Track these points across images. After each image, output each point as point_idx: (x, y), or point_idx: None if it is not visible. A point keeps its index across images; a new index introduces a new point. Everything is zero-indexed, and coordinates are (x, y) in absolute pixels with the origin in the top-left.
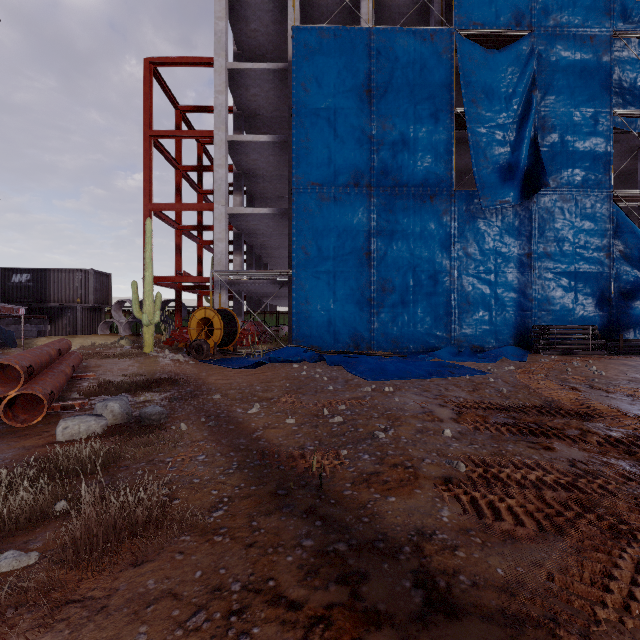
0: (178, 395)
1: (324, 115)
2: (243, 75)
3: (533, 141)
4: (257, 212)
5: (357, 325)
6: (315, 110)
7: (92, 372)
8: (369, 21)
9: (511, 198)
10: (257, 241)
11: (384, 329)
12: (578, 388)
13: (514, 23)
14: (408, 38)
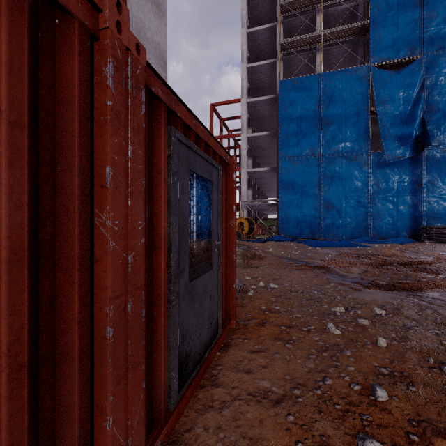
0: None
1: (295, 122)
2: (254, 103)
3: (422, 119)
4: (261, 170)
5: (313, 225)
6: (290, 120)
7: None
8: (320, 65)
9: (406, 154)
10: (259, 181)
11: (328, 228)
12: (405, 251)
13: (409, 53)
14: (342, 75)
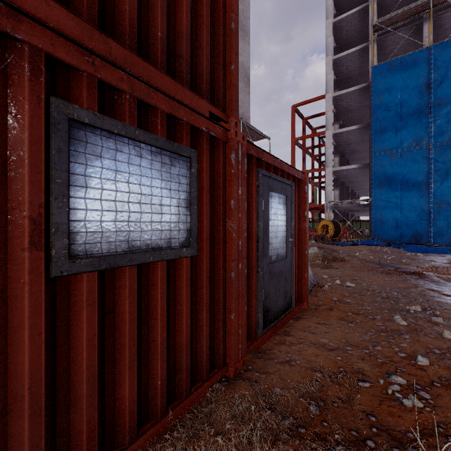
0: None
1: (393, 109)
2: (341, 96)
3: None
4: (349, 168)
5: (417, 228)
6: (387, 108)
7: None
8: (429, 36)
9: None
10: (347, 179)
11: (439, 231)
12: None
13: None
14: None
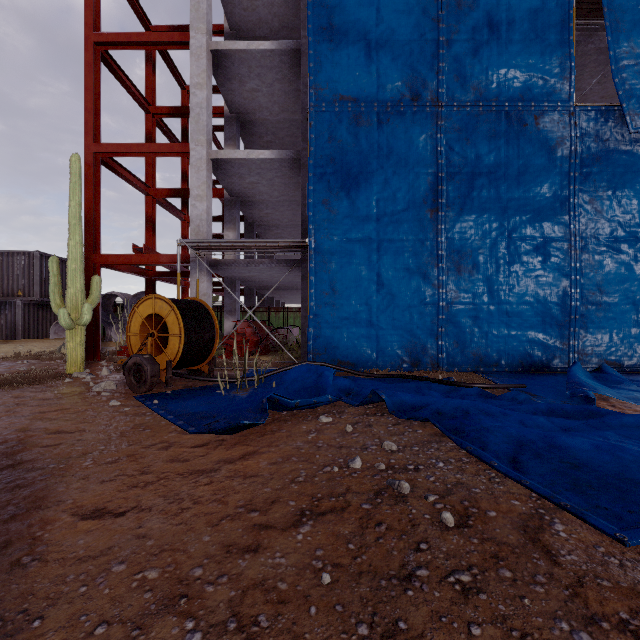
0: None
1: None
2: None
3: None
4: (254, 156)
5: (415, 327)
6: None
7: None
8: None
9: None
10: (258, 215)
11: (459, 334)
12: None
13: None
14: None
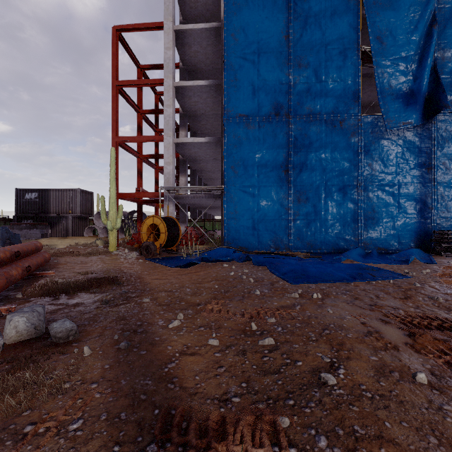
0: (111, 297)
1: (250, 59)
2: (186, 35)
3: (433, 69)
4: (197, 141)
5: (277, 230)
6: (242, 55)
7: (57, 269)
8: None
9: (413, 120)
10: (198, 166)
11: (300, 233)
12: None
13: None
14: None
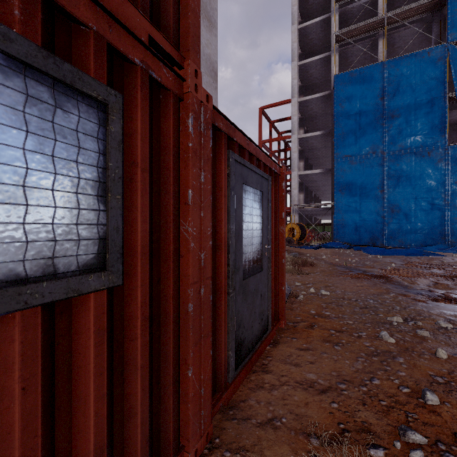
0: None
1: (353, 118)
2: (306, 102)
3: None
4: (314, 172)
5: (374, 231)
6: (347, 116)
7: None
8: (384, 52)
9: None
10: (311, 184)
11: (392, 234)
12: None
13: None
14: (410, 60)
